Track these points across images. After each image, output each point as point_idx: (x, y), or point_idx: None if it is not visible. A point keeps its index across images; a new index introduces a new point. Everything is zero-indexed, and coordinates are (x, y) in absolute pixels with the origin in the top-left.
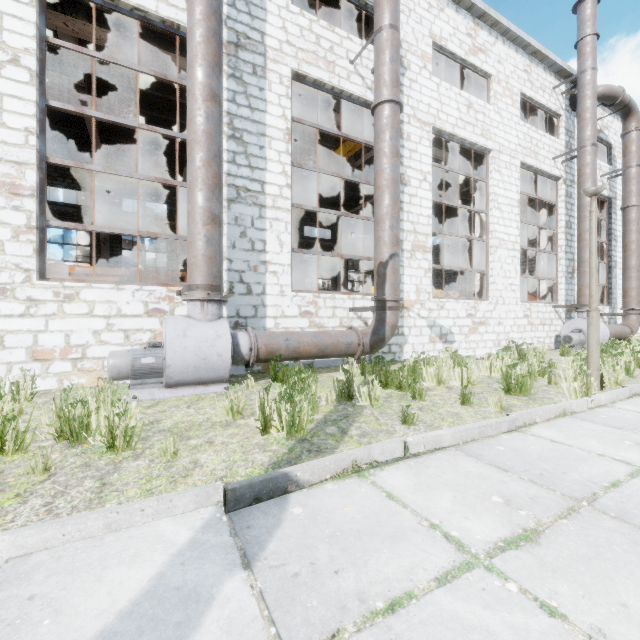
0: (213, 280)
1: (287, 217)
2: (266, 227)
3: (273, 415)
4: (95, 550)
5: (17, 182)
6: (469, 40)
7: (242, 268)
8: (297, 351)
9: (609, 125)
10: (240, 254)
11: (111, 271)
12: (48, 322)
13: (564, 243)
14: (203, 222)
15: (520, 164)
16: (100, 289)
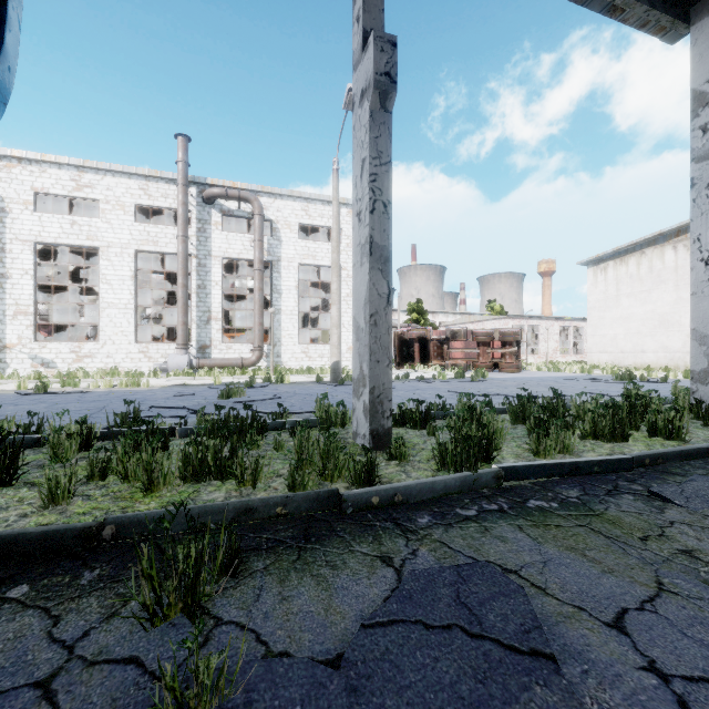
0: None
1: None
2: None
3: None
4: None
5: None
6: (74, 183)
7: None
8: None
9: (268, 206)
10: None
11: None
12: None
13: (196, 300)
14: None
15: (141, 251)
16: None
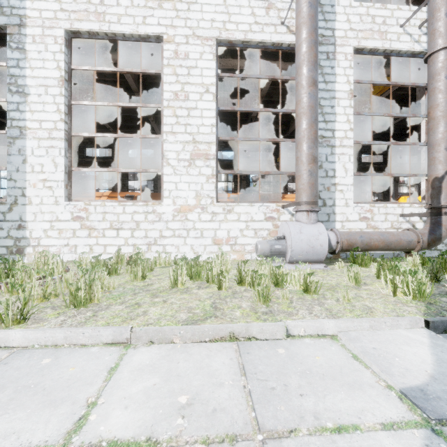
0: (314, 198)
1: (350, 151)
2: (335, 160)
3: (398, 285)
4: (378, 336)
5: (208, 152)
6: None
7: (319, 189)
8: (368, 245)
9: None
10: (318, 180)
11: (229, 195)
12: (220, 224)
13: None
14: (308, 162)
15: None
16: (243, 206)
